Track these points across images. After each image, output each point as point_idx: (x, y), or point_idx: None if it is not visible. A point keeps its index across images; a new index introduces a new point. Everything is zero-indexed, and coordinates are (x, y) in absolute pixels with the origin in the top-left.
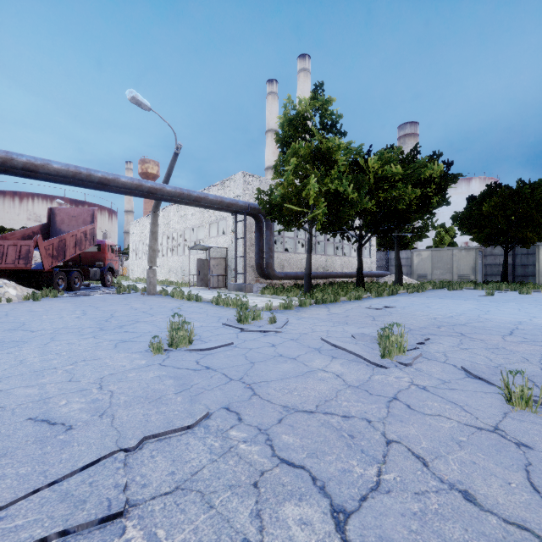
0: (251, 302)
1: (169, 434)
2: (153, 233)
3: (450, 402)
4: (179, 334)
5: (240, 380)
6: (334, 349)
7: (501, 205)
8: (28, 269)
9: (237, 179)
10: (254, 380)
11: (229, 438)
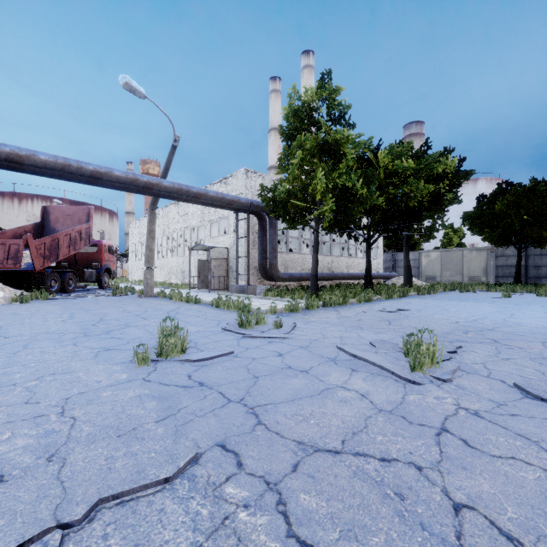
0: (253, 305)
1: (138, 493)
2: (150, 231)
3: (520, 436)
4: (169, 342)
5: (241, 402)
6: (351, 359)
7: (515, 203)
8: (18, 270)
9: (239, 175)
10: (258, 402)
11: (224, 499)
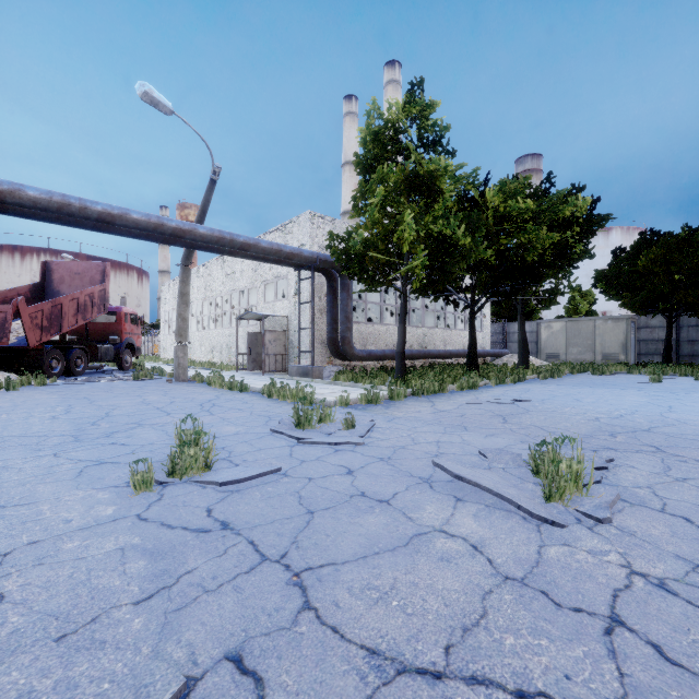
0: (319, 393)
1: None
2: (183, 295)
3: None
4: (186, 454)
5: (282, 561)
6: (454, 480)
7: (664, 258)
8: (6, 346)
9: (302, 221)
10: (309, 561)
11: None
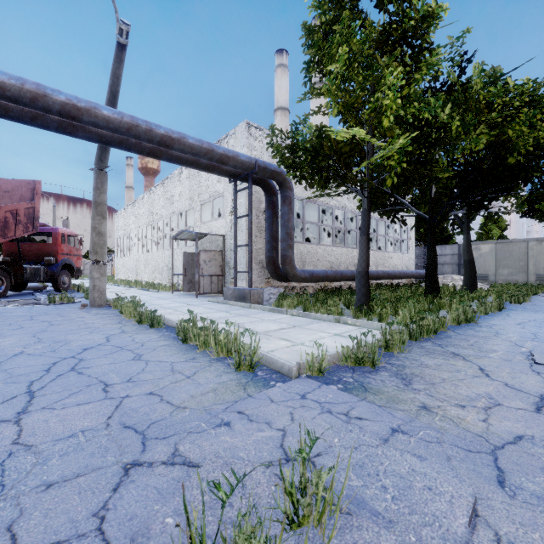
0: (261, 331)
1: None
2: (97, 204)
3: None
4: None
5: None
6: None
7: None
8: None
9: (238, 133)
10: None
11: None
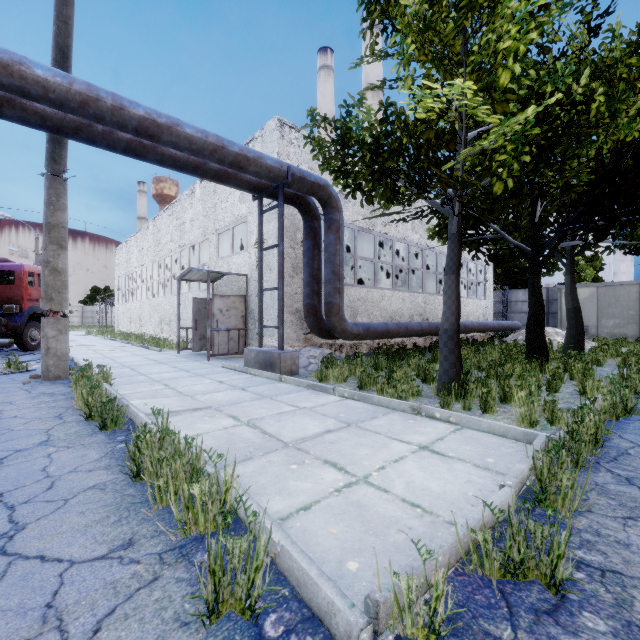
0: (290, 439)
1: None
2: (51, 227)
3: None
4: None
5: None
6: None
7: None
8: None
9: (266, 134)
10: None
11: None
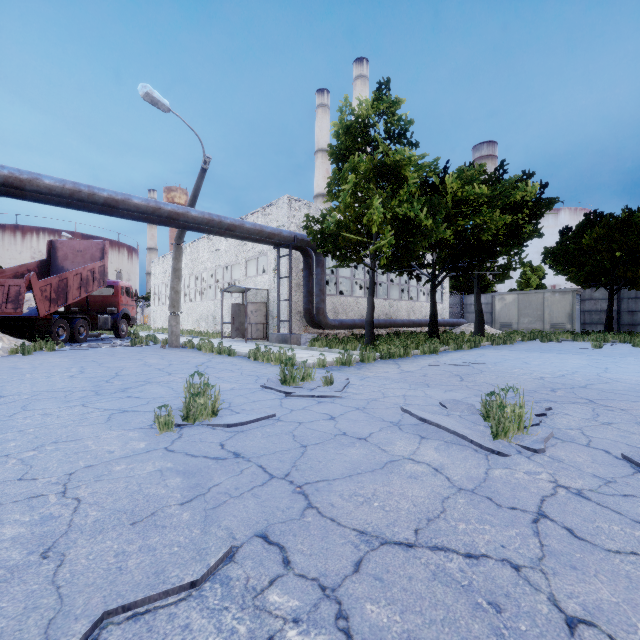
0: (298, 357)
1: (156, 602)
2: (176, 270)
3: (638, 524)
4: (197, 403)
5: (286, 478)
6: (419, 423)
7: (606, 237)
8: (19, 316)
9: (281, 204)
10: (308, 478)
11: (267, 611)
